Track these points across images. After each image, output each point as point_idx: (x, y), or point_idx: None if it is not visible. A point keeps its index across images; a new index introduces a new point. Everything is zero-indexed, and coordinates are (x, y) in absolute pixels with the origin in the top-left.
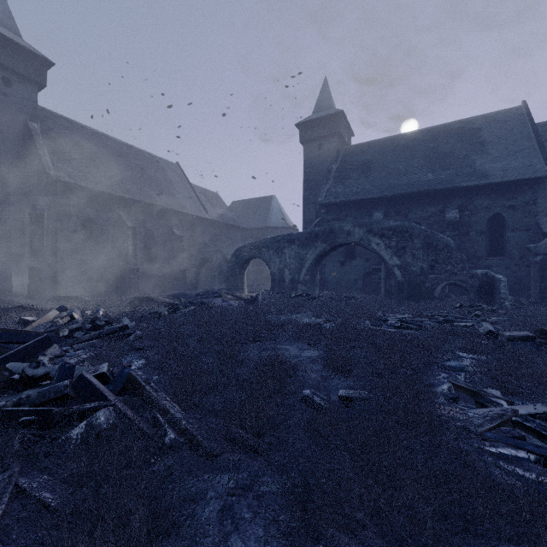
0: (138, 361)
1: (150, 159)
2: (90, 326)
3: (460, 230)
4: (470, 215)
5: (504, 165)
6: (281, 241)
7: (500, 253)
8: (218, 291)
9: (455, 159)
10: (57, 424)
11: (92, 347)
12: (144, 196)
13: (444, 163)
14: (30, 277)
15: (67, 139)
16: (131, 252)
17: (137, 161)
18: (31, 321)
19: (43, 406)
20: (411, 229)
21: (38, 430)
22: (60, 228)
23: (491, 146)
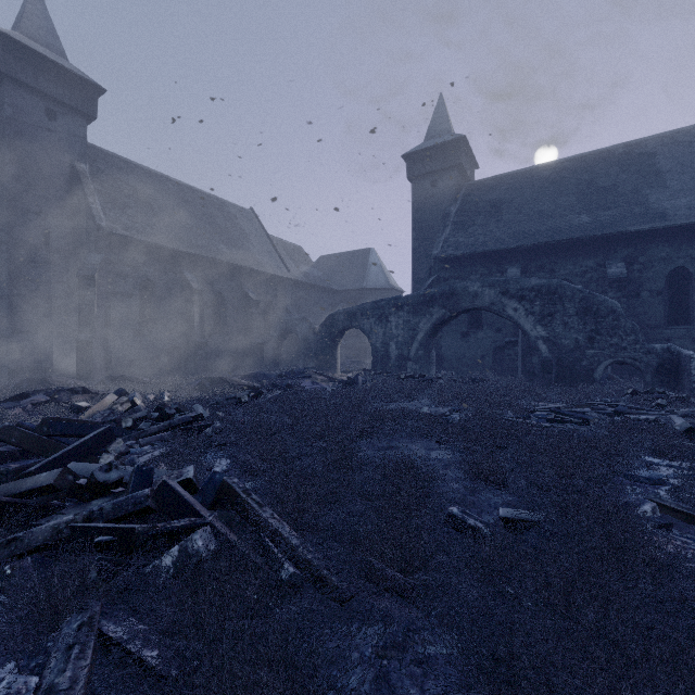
0: (223, 462)
1: (219, 205)
2: (157, 415)
3: (627, 290)
4: (641, 270)
5: (690, 201)
6: (385, 306)
7: (684, 320)
8: (305, 370)
9: (620, 195)
10: (140, 547)
11: (164, 442)
12: (212, 251)
13: (604, 201)
14: (78, 352)
15: (120, 183)
16: (197, 321)
17: (203, 207)
18: (84, 408)
19: (118, 522)
20: (562, 289)
21: (117, 555)
22: (113, 292)
23: (670, 176)
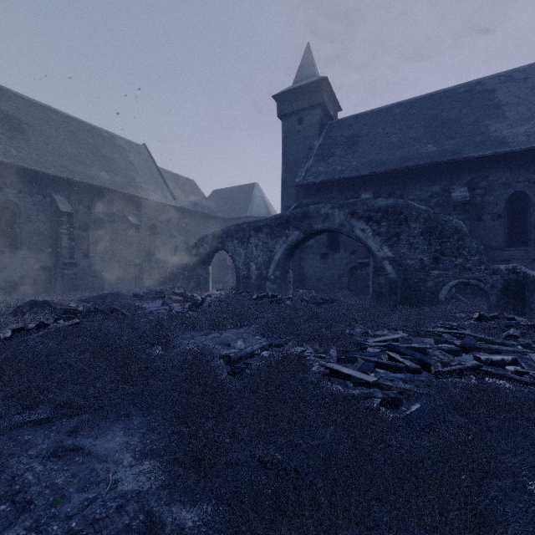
0: None
1: (108, 138)
2: None
3: (469, 213)
4: (483, 194)
5: (528, 129)
6: (247, 229)
7: (523, 242)
8: (166, 290)
9: (463, 126)
10: None
11: None
12: (89, 177)
13: (449, 132)
14: None
15: None
16: (65, 242)
17: (89, 138)
18: None
19: None
20: (407, 209)
21: None
22: None
23: (508, 108)
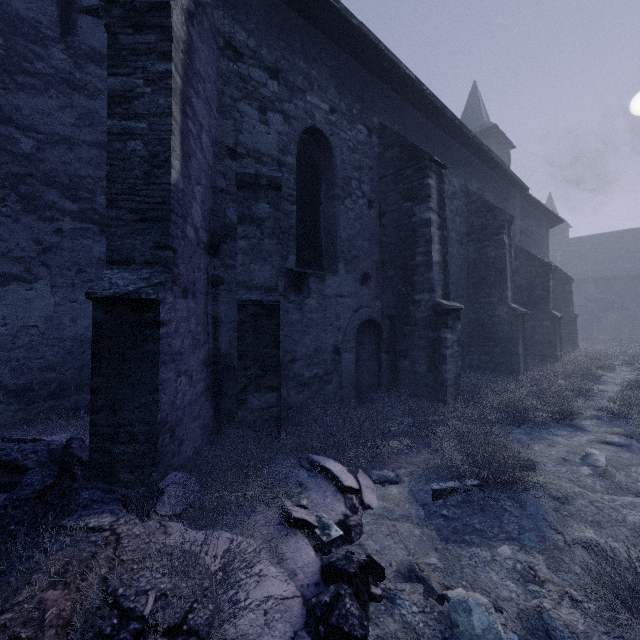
0: None
1: None
2: None
3: None
4: None
5: None
6: None
7: None
8: None
9: None
10: None
11: None
12: None
13: (639, 257)
14: None
15: None
16: None
17: None
18: None
19: None
20: (611, 300)
21: None
22: None
23: None
